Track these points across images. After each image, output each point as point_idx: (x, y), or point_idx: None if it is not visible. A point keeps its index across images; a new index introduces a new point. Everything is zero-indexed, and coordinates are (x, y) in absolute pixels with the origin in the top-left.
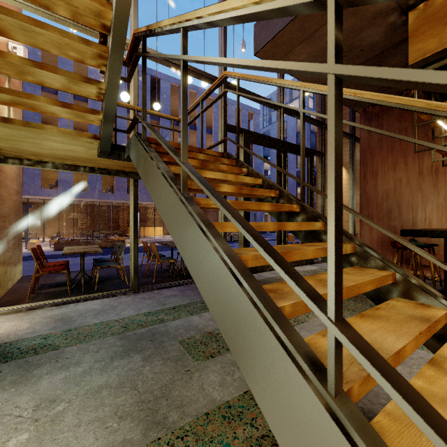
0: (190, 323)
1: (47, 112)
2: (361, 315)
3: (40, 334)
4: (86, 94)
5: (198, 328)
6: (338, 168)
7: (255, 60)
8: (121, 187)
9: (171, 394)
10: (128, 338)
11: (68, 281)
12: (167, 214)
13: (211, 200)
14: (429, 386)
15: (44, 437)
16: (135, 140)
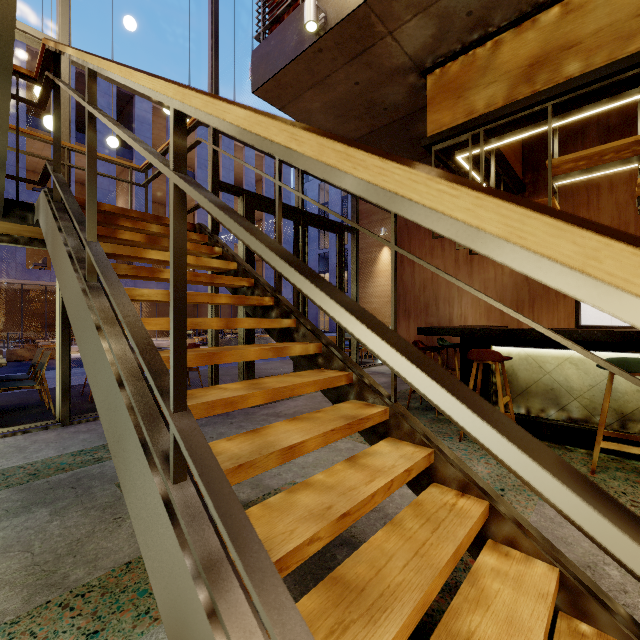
0: None
1: None
2: (293, 418)
3: None
4: None
5: None
6: (179, 268)
7: (133, 141)
8: None
9: (83, 549)
10: (35, 488)
11: None
12: (72, 308)
13: (136, 290)
14: (327, 478)
15: None
16: (44, 198)
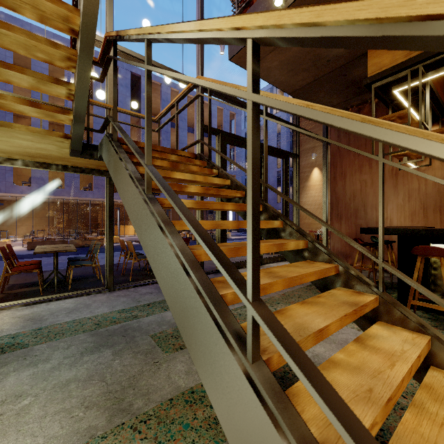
0: (163, 319)
1: (14, 111)
2: (302, 302)
3: (8, 333)
4: (56, 94)
5: (170, 323)
6: (255, 177)
7: (200, 80)
8: (100, 185)
9: (138, 384)
10: (100, 334)
11: (39, 280)
12: (134, 213)
13: None
14: (348, 358)
15: (8, 429)
16: (106, 140)
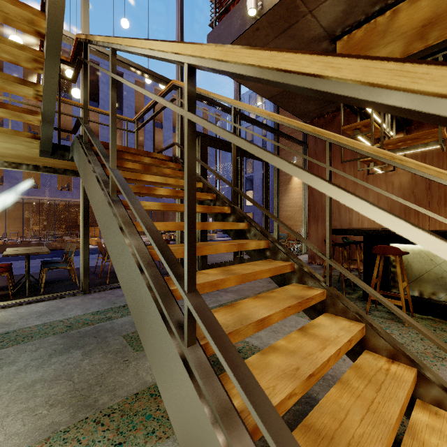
0: None
1: None
2: (256, 296)
3: None
4: (23, 95)
5: None
6: (191, 184)
7: (151, 93)
8: (79, 185)
9: (105, 381)
10: (71, 336)
11: (9, 284)
12: (100, 215)
13: (141, 202)
14: (288, 344)
15: None
16: (77, 141)
